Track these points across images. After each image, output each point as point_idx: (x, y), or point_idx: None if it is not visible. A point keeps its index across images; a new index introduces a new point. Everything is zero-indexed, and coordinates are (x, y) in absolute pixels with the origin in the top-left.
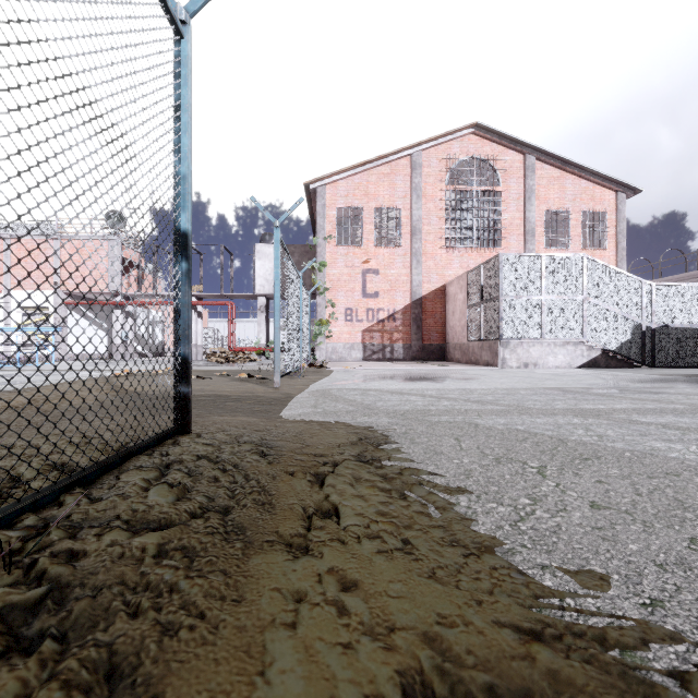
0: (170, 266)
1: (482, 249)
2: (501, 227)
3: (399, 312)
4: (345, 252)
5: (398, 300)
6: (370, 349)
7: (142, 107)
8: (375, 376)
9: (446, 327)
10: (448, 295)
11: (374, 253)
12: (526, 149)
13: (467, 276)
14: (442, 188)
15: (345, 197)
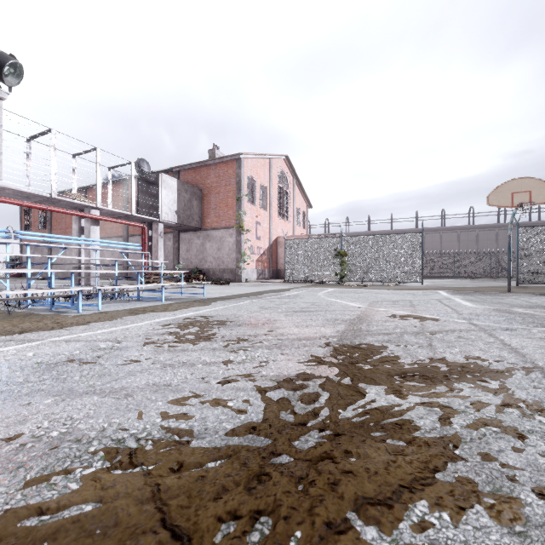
0: (522, 261)
1: (285, 220)
2: (290, 211)
3: (266, 250)
4: (250, 207)
5: (266, 243)
6: (259, 272)
7: (531, 244)
8: (381, 283)
9: (280, 260)
10: (283, 243)
11: (259, 212)
12: (295, 176)
13: (309, 237)
14: (278, 183)
15: (250, 171)
